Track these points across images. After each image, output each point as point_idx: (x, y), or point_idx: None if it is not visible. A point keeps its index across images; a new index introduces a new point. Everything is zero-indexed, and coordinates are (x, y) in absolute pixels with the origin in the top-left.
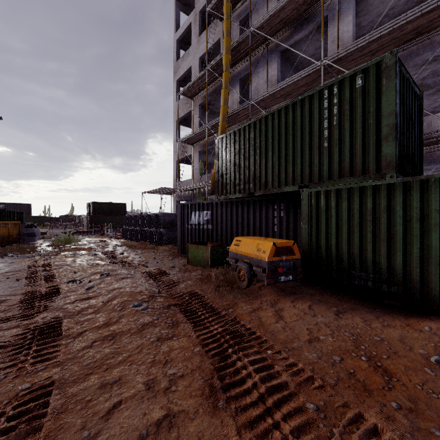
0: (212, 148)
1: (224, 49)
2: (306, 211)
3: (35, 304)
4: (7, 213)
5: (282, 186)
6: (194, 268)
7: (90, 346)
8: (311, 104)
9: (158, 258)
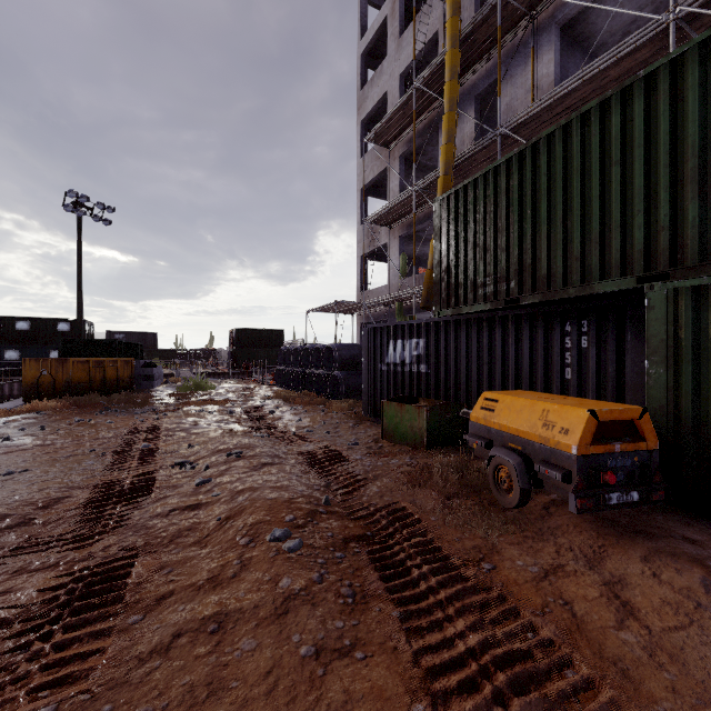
0: (423, 229)
1: (447, 40)
2: (661, 335)
3: (105, 511)
4: (118, 346)
5: (590, 281)
6: (394, 448)
7: (166, 647)
8: (676, 81)
9: (330, 422)
